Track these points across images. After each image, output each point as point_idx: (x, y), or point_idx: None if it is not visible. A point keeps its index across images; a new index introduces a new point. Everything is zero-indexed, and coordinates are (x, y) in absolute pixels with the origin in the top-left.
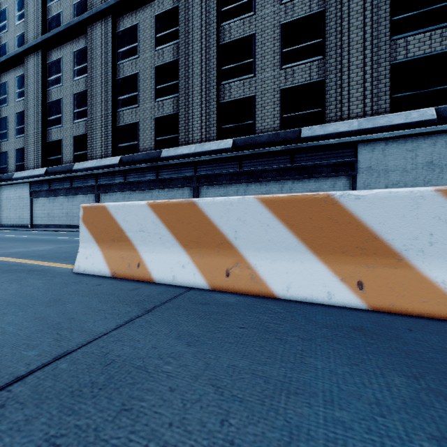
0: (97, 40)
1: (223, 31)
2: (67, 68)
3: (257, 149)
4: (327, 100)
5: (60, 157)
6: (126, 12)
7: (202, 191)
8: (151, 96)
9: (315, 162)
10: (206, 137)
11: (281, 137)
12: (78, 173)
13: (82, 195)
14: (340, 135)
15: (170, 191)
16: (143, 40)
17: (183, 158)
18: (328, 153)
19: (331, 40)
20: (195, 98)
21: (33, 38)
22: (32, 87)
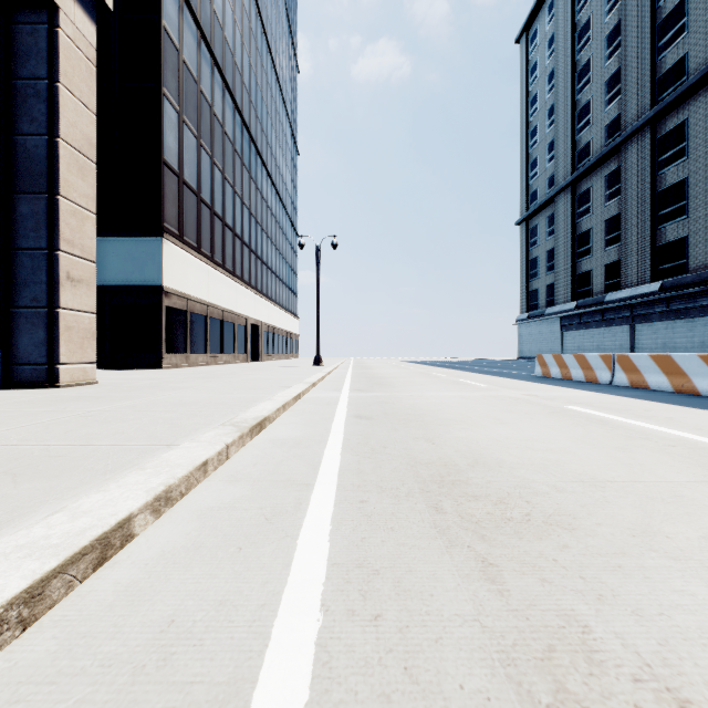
0: (631, 159)
1: None
2: (597, 196)
3: None
4: None
5: (589, 288)
6: (669, 112)
7: None
8: (705, 201)
9: None
10: None
11: None
12: (610, 305)
13: (613, 327)
14: None
15: None
16: (693, 136)
17: None
18: None
19: None
20: None
21: (562, 177)
22: (562, 225)
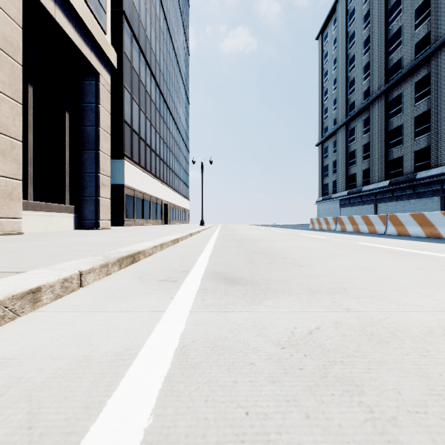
0: (375, 112)
1: None
2: (358, 131)
3: None
4: None
5: (355, 183)
6: (394, 88)
7: None
8: (411, 137)
9: None
10: None
11: None
12: (364, 193)
13: (366, 205)
14: None
15: (422, 200)
16: (405, 102)
17: (431, 178)
18: None
19: None
20: (442, 135)
21: (341, 119)
22: (340, 147)
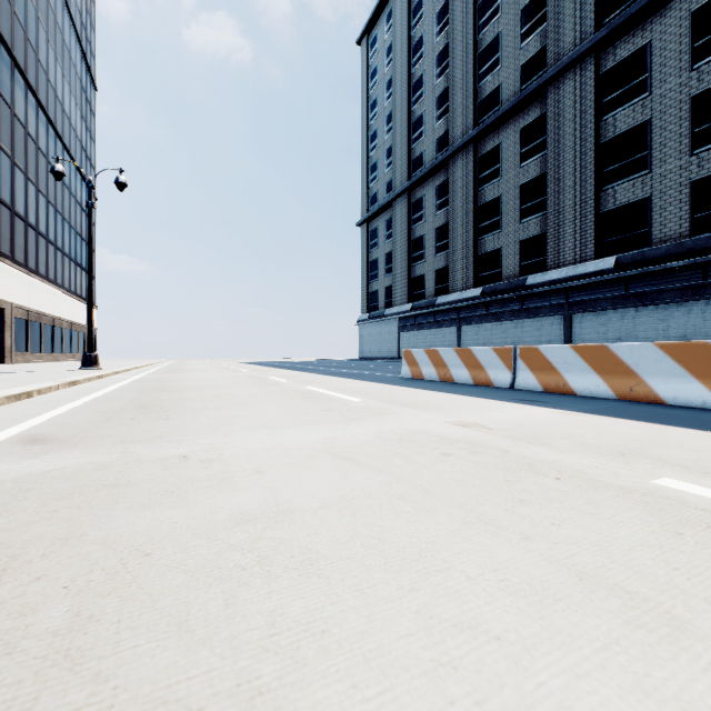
0: (458, 173)
1: (605, 127)
2: (429, 205)
3: (649, 266)
4: None
5: (423, 292)
6: (488, 135)
7: (576, 320)
8: (514, 218)
9: None
10: (580, 258)
11: (686, 248)
12: (441, 307)
13: (443, 328)
14: None
15: (536, 320)
16: (506, 159)
17: (551, 285)
18: None
19: None
20: (566, 215)
21: (400, 183)
22: (399, 229)
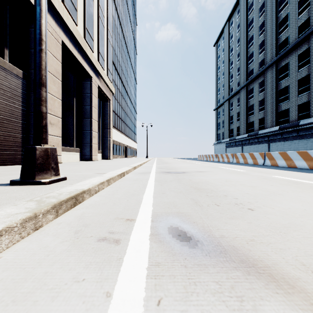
0: (242, 95)
1: (279, 85)
2: (235, 105)
3: (285, 130)
4: (310, 109)
5: (233, 134)
6: (250, 84)
7: (271, 145)
8: (257, 111)
9: (305, 133)
10: (272, 126)
11: (294, 125)
12: (236, 140)
13: (238, 147)
14: (311, 123)
15: (261, 145)
16: (255, 92)
17: (264, 134)
18: (309, 129)
19: (312, 85)
20: (269, 112)
21: (226, 97)
22: (226, 112)
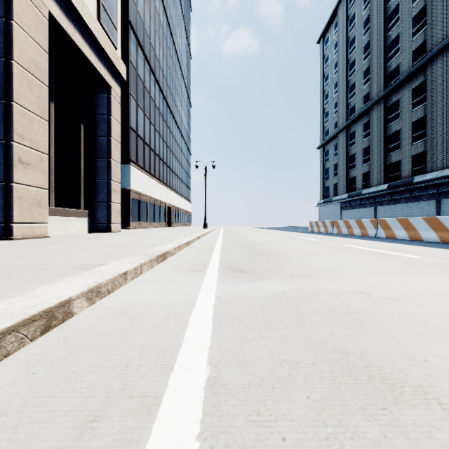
0: (375, 116)
1: None
2: (358, 135)
3: None
4: None
5: (355, 186)
6: (392, 93)
7: (443, 202)
8: (408, 142)
9: None
10: (446, 165)
11: None
12: (364, 196)
13: (366, 208)
14: None
15: (419, 203)
16: (403, 107)
17: (427, 182)
18: None
19: None
20: (438, 140)
21: (341, 123)
22: (341, 150)
